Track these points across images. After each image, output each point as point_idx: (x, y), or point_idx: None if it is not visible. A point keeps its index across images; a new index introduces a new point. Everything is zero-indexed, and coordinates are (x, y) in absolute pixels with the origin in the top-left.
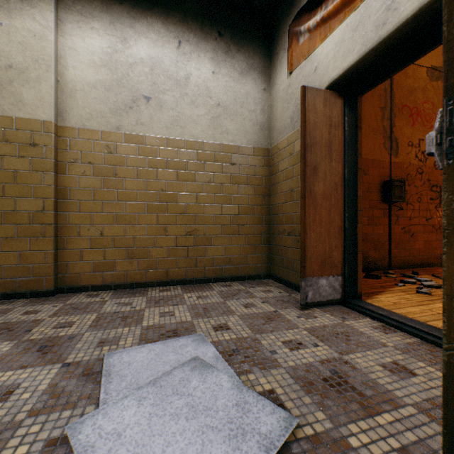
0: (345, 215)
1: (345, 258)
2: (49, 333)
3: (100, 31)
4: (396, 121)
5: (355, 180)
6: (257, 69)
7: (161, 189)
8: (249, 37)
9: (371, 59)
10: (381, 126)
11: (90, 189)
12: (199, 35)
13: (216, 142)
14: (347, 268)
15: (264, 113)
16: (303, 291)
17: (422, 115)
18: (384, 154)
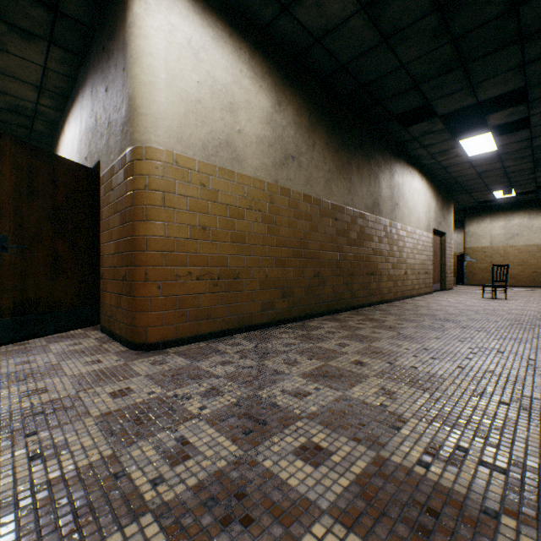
0: None
1: None
2: None
3: (501, 220)
4: None
5: None
6: None
7: (521, 260)
8: None
9: None
10: None
11: (498, 261)
12: (537, 211)
13: None
14: None
15: None
16: None
17: None
18: None
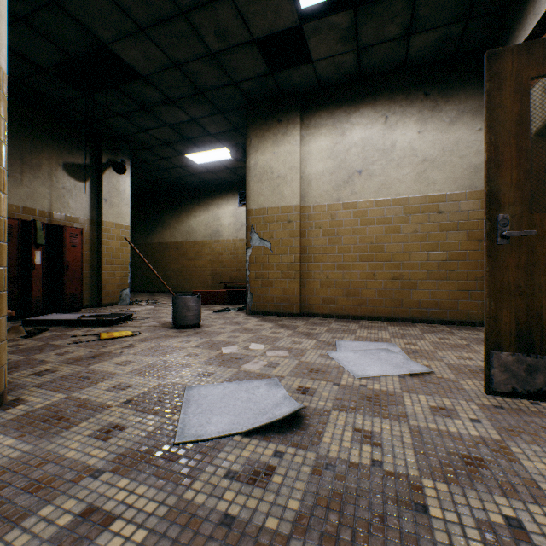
0: None
1: None
2: (305, 330)
3: (326, 134)
4: None
5: None
6: (470, 112)
7: (370, 242)
8: (459, 83)
9: None
10: None
11: (320, 246)
12: (404, 104)
13: (421, 195)
14: None
15: (480, 154)
16: None
17: None
18: None
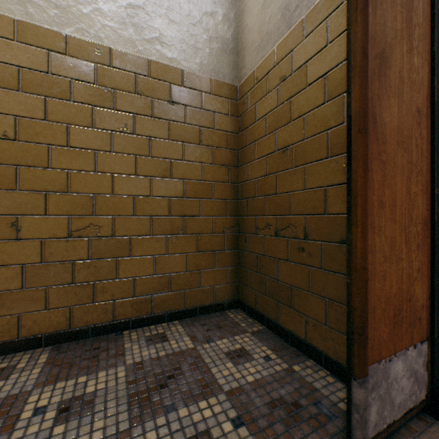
0: (434, 191)
1: (432, 296)
2: None
3: None
4: None
5: None
6: None
7: (2, 134)
8: None
9: None
10: None
11: None
12: None
13: (139, 54)
14: (436, 320)
15: (230, 24)
16: (363, 418)
17: None
18: None
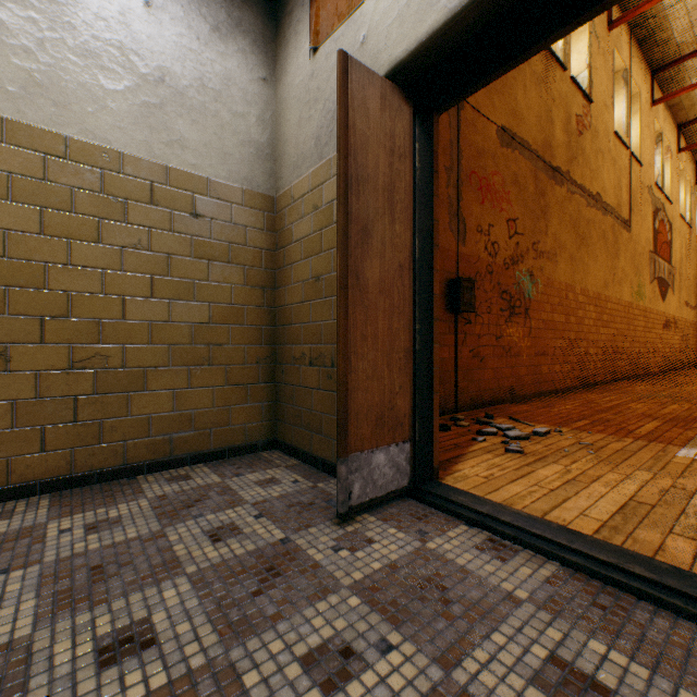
0: (417, 326)
1: (415, 408)
2: None
3: None
4: (464, 192)
5: (430, 263)
6: (251, 35)
7: None
8: None
9: (469, 25)
10: (447, 196)
11: None
12: None
13: (156, 160)
14: (419, 426)
15: (265, 127)
16: (344, 486)
17: (492, 192)
18: (449, 239)
